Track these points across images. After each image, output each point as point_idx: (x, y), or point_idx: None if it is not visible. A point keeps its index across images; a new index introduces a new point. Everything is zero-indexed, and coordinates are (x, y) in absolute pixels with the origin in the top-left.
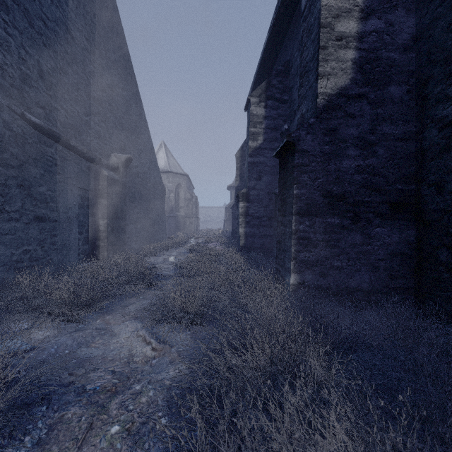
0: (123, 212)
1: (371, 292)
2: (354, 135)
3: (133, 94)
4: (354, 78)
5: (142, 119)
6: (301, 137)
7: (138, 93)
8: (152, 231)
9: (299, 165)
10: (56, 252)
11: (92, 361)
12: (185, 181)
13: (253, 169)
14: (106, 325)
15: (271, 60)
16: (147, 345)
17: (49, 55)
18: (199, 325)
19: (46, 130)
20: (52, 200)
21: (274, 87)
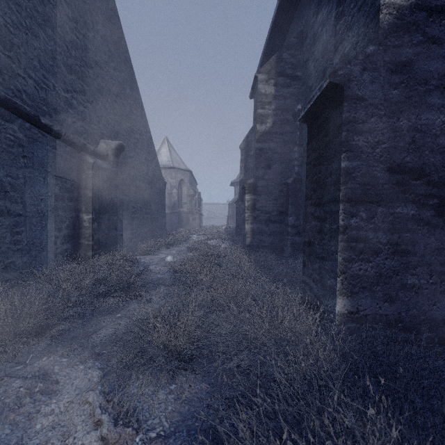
0: (113, 206)
1: None
2: (439, 73)
3: (127, 77)
4: None
5: (138, 106)
6: (353, 76)
7: (133, 76)
8: (151, 227)
9: (350, 121)
10: (21, 253)
11: None
12: (188, 176)
13: (261, 157)
14: (53, 369)
15: (280, 36)
16: (93, 428)
17: (9, 7)
18: (191, 370)
19: (4, 100)
20: (14, 188)
21: (285, 61)
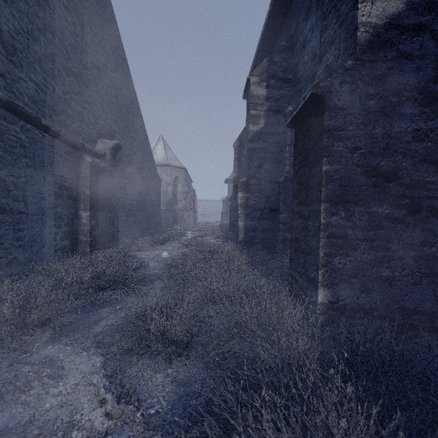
0: (110, 203)
1: (437, 314)
2: (411, 85)
3: (124, 78)
4: (412, 1)
5: (134, 106)
6: (333, 87)
7: (129, 77)
8: (146, 224)
9: (331, 129)
10: (23, 249)
11: (6, 437)
12: (183, 174)
13: (253, 156)
14: (58, 356)
15: (272, 39)
16: (99, 406)
17: (12, 14)
18: (186, 356)
19: (7, 102)
20: (16, 187)
21: (277, 64)
